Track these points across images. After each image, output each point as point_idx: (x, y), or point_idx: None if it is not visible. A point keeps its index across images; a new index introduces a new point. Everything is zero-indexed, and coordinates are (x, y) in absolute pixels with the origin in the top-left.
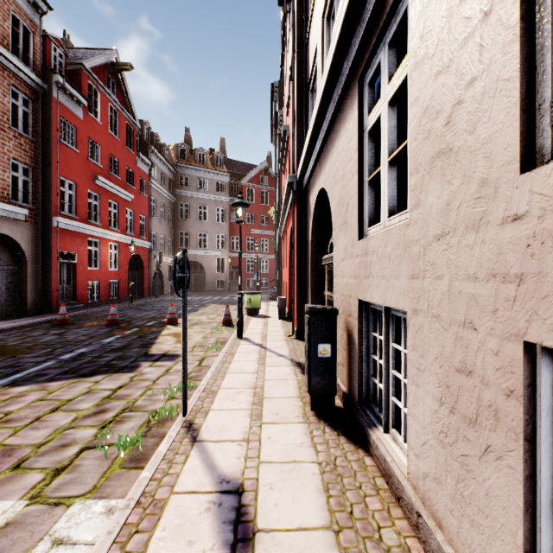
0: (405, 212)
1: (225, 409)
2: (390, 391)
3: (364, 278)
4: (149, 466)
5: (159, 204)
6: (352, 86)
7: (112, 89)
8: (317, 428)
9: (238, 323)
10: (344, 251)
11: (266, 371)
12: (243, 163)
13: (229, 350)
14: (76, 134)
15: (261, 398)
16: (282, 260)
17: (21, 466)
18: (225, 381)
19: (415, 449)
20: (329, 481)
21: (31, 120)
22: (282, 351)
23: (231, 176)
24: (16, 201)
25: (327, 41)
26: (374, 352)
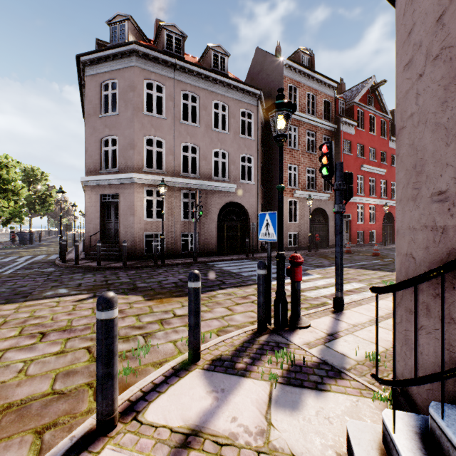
0: None
1: None
2: None
3: None
4: None
5: None
6: None
7: (371, 103)
8: None
9: None
10: None
11: None
12: None
13: None
14: (350, 145)
15: None
16: None
17: (360, 281)
18: None
19: None
20: None
21: None
22: None
23: None
24: (325, 191)
25: None
26: None
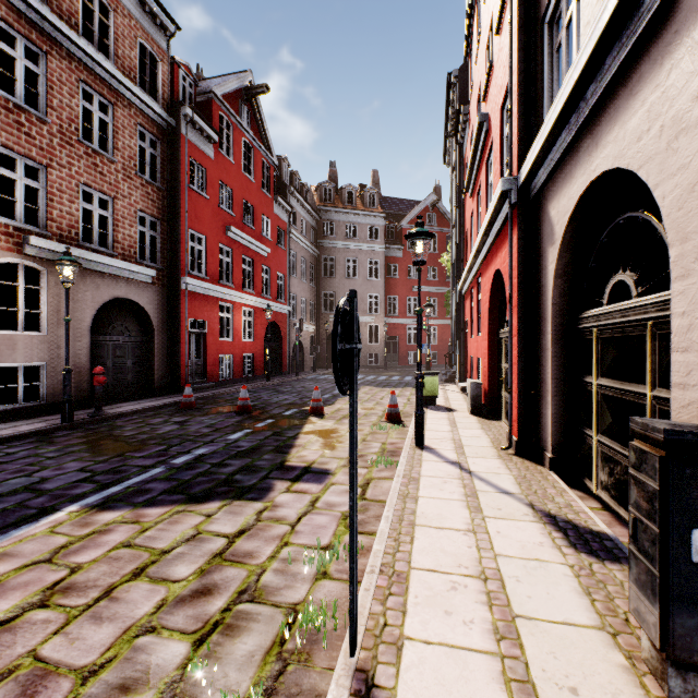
0: None
1: (435, 640)
2: None
3: None
4: None
5: (299, 259)
6: None
7: (246, 120)
8: None
9: (416, 423)
10: None
11: (490, 529)
12: (402, 200)
13: (407, 470)
14: (206, 177)
15: (509, 617)
16: (464, 325)
17: None
18: (416, 548)
19: None
20: None
21: (159, 164)
22: (502, 481)
23: (386, 218)
24: (144, 261)
25: None
26: None
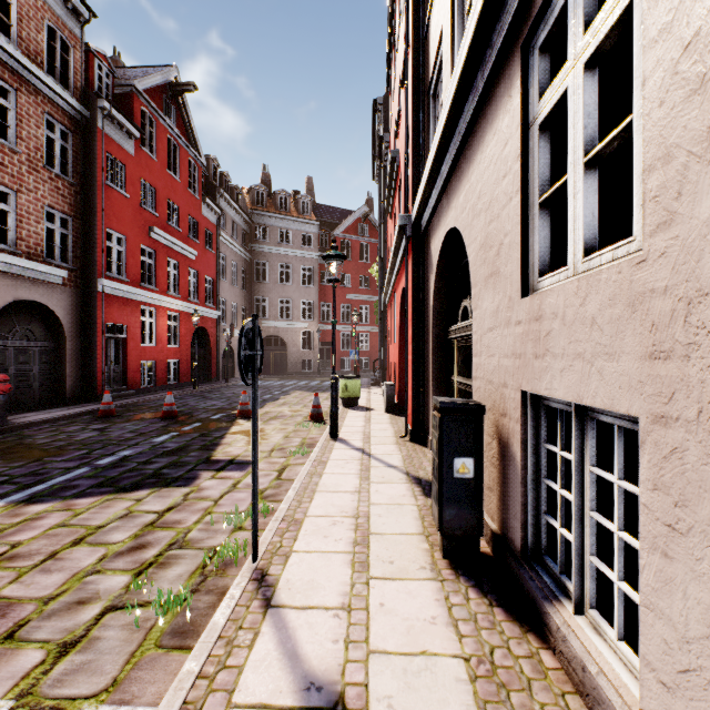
0: (627, 243)
1: (313, 550)
2: (585, 546)
3: (533, 358)
4: (198, 650)
5: (230, 262)
6: (508, 61)
7: (171, 117)
8: (455, 590)
9: (331, 419)
10: (492, 317)
11: (372, 489)
12: (336, 209)
13: (319, 456)
14: (126, 174)
15: (366, 535)
16: (388, 333)
17: (15, 635)
18: (313, 504)
19: (660, 673)
20: (487, 698)
21: (71, 157)
22: (392, 459)
23: (320, 226)
24: (53, 260)
25: (460, 16)
26: (547, 474)
